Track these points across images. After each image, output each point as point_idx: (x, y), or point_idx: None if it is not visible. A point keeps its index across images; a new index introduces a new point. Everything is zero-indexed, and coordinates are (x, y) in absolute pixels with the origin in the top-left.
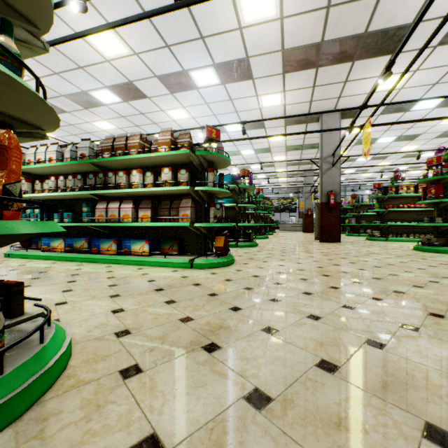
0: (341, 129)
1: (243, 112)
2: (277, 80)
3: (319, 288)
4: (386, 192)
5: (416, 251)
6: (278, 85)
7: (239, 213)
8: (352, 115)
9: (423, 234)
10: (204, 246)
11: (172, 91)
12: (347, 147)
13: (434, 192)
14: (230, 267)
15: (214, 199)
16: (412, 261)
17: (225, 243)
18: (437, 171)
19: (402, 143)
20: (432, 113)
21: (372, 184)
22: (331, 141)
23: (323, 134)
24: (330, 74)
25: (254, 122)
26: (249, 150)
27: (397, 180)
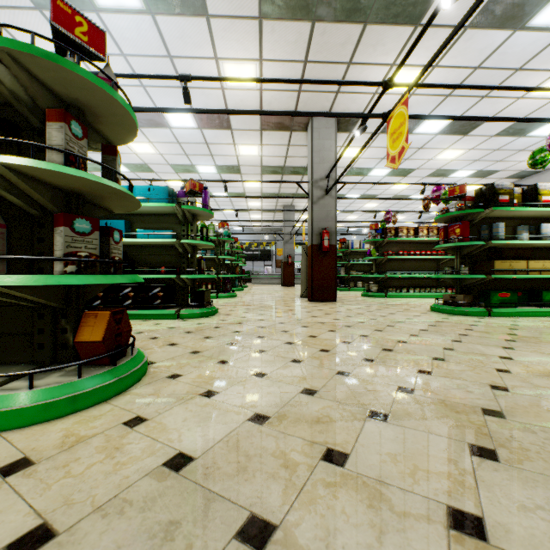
0: (357, 115)
1: (194, 90)
2: (250, 32)
3: (424, 545)
4: (384, 235)
5: (439, 314)
6: (252, 44)
7: (185, 256)
8: (349, 128)
9: (424, 288)
10: (54, 339)
11: (38, 2)
12: (354, 159)
13: (459, 232)
14: (119, 400)
15: (93, 212)
16: (465, 336)
17: (111, 328)
18: (462, 204)
19: (394, 179)
20: (434, 141)
21: (355, 230)
22: (324, 158)
23: (314, 146)
24: (331, 42)
25: (207, 80)
26: (209, 167)
27: (392, 222)
